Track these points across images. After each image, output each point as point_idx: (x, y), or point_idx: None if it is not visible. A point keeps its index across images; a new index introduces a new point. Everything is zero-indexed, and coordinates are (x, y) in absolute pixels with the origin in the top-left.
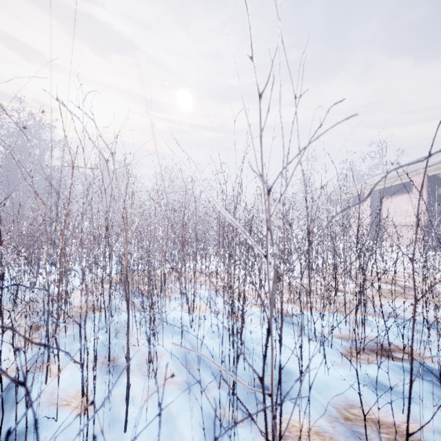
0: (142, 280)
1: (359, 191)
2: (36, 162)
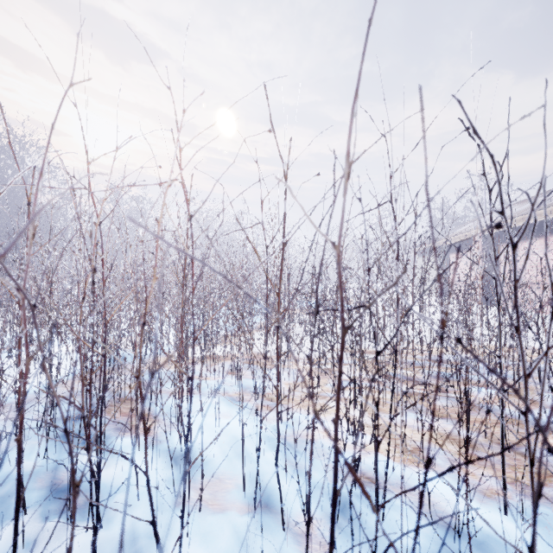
0: (122, 390)
1: (464, 236)
2: (13, 195)
